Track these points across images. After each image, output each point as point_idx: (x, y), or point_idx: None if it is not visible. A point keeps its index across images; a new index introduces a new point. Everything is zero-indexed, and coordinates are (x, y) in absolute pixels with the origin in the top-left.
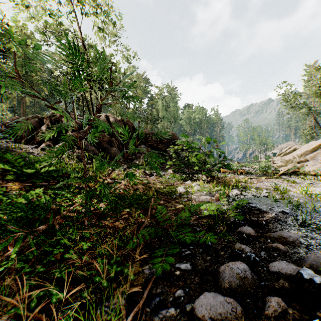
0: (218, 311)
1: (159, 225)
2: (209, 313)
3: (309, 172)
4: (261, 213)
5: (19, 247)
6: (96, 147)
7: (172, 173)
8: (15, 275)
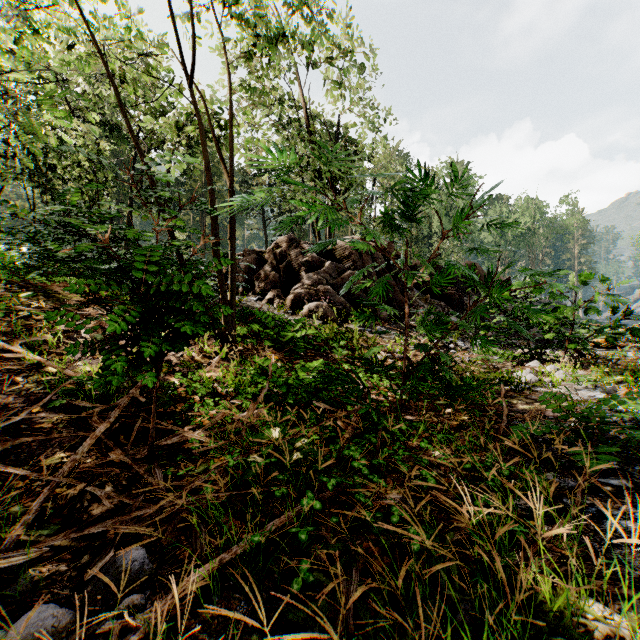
0: None
1: (528, 428)
2: None
3: None
4: None
5: (353, 428)
6: (344, 297)
7: None
8: (368, 457)
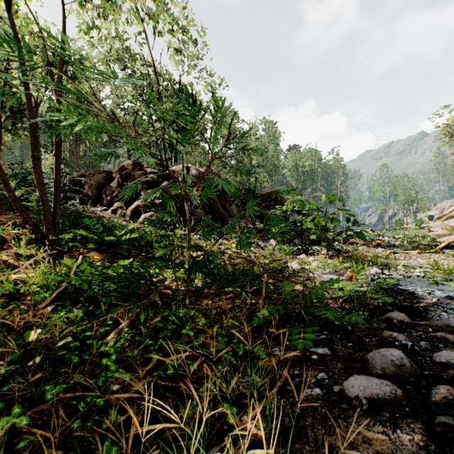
0: (374, 392)
1: None
2: (364, 394)
3: None
4: (415, 298)
5: (130, 320)
6: (177, 209)
7: (277, 244)
8: (134, 348)
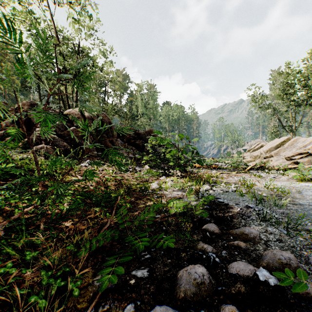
0: None
1: None
2: None
3: (274, 166)
4: (227, 208)
5: None
6: (68, 143)
7: (149, 168)
8: None
